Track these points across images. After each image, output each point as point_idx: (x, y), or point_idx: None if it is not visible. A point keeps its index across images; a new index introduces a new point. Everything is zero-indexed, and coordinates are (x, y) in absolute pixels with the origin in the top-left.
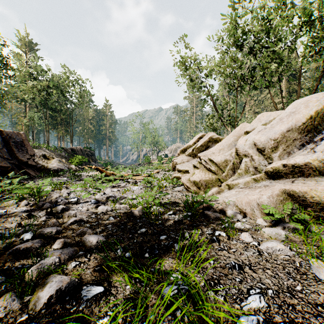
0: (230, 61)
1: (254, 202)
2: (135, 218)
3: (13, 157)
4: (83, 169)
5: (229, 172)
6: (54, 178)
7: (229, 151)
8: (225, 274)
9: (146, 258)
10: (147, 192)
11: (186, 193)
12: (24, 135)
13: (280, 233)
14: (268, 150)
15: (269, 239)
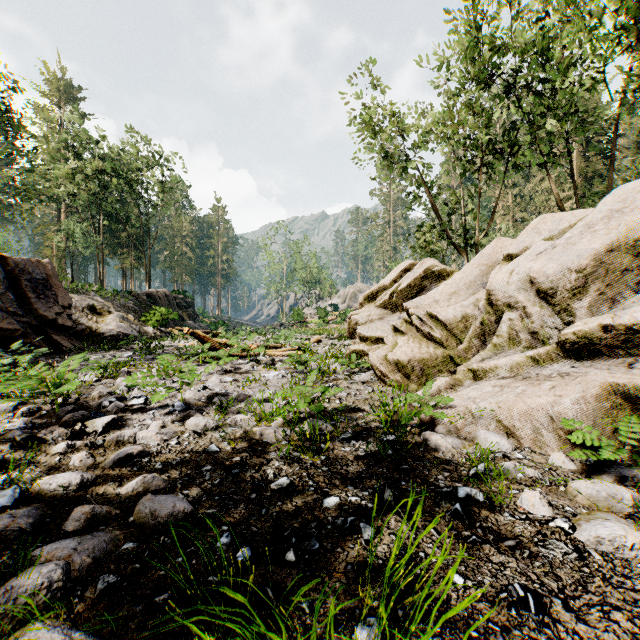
0: (467, 113)
1: (541, 412)
2: (268, 448)
3: (28, 311)
4: (169, 334)
5: (472, 342)
6: (109, 353)
7: (472, 297)
8: (502, 626)
9: (288, 565)
10: (296, 384)
11: (379, 387)
12: (51, 266)
13: (619, 494)
14: (563, 294)
15: (594, 511)
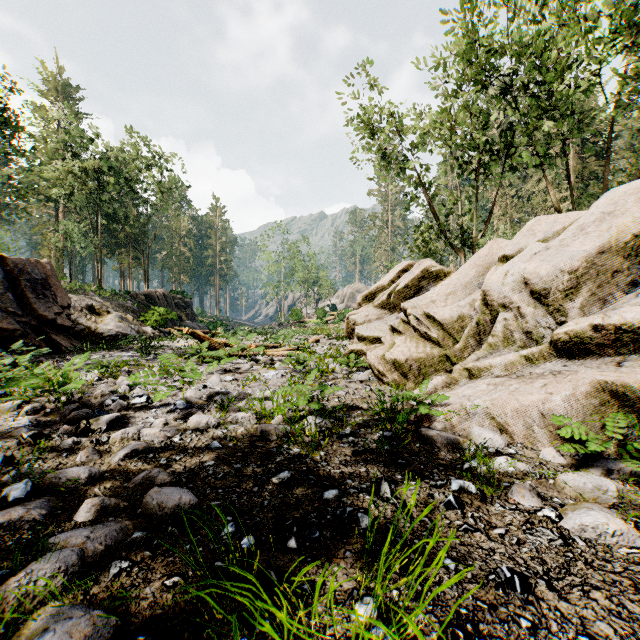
0: (464, 114)
1: (533, 409)
2: (269, 444)
3: (28, 311)
4: (168, 334)
5: (468, 341)
6: (108, 353)
7: (468, 298)
8: (490, 604)
9: (290, 552)
10: (295, 383)
11: (377, 386)
12: (50, 266)
13: (605, 486)
14: (556, 295)
15: (580, 502)
